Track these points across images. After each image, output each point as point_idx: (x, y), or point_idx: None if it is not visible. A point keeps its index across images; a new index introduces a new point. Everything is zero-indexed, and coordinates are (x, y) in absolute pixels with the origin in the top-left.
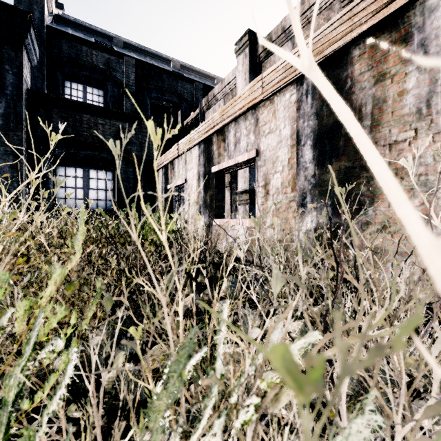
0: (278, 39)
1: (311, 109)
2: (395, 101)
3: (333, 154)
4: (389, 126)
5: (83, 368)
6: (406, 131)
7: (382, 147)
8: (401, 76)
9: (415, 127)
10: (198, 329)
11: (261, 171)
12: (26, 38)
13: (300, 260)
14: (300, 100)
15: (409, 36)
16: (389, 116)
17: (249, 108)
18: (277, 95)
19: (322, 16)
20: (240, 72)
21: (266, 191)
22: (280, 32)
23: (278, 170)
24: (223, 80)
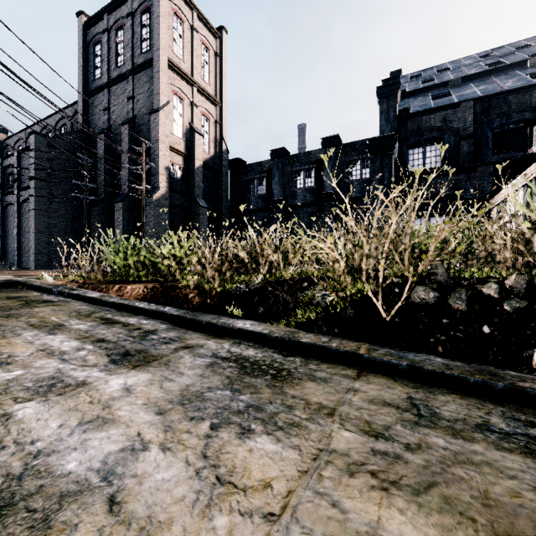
0: None
1: None
2: None
3: None
4: None
5: None
6: None
7: None
8: None
9: None
10: None
11: None
12: (394, 149)
13: None
14: None
15: None
16: None
17: None
18: None
19: None
20: None
21: None
22: None
23: None
24: None
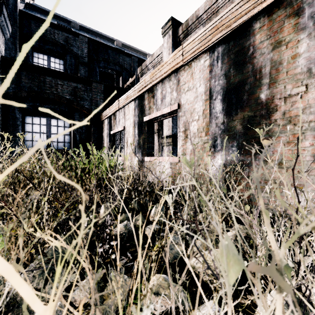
0: (193, 24)
1: (221, 71)
2: (289, 63)
3: (239, 106)
4: (284, 83)
5: (4, 313)
6: (299, 86)
7: (278, 100)
8: (294, 43)
9: (306, 83)
10: (129, 254)
11: (182, 120)
12: None
13: (270, 230)
14: (212, 64)
15: (301, 10)
16: (284, 75)
17: (172, 71)
18: (194, 61)
19: (225, 7)
20: (165, 48)
21: (185, 135)
22: (194, 19)
23: (195, 119)
24: (153, 54)
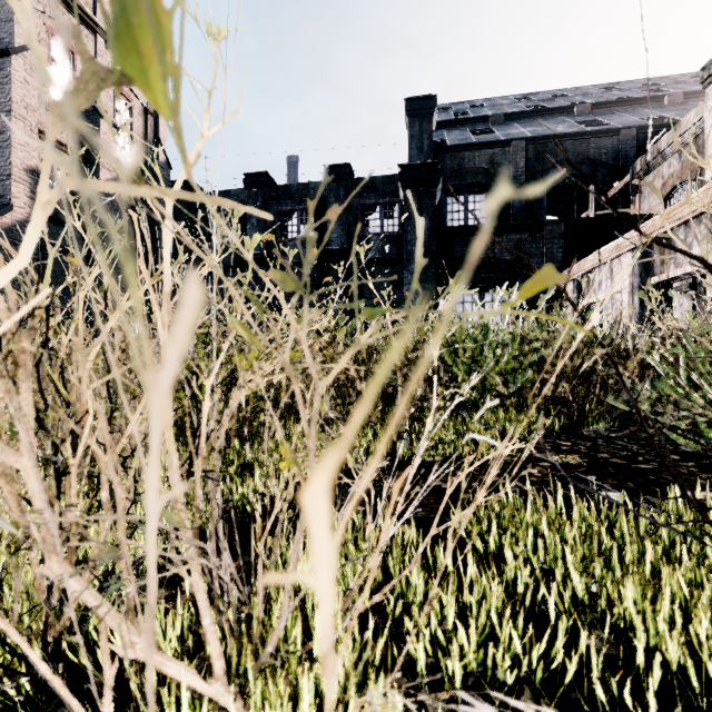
0: None
1: None
2: None
3: None
4: None
5: None
6: None
7: None
8: None
9: None
10: None
11: None
12: (439, 184)
13: None
14: None
15: None
16: None
17: (702, 212)
18: None
19: None
20: (710, 110)
21: None
22: None
23: None
24: (677, 125)
